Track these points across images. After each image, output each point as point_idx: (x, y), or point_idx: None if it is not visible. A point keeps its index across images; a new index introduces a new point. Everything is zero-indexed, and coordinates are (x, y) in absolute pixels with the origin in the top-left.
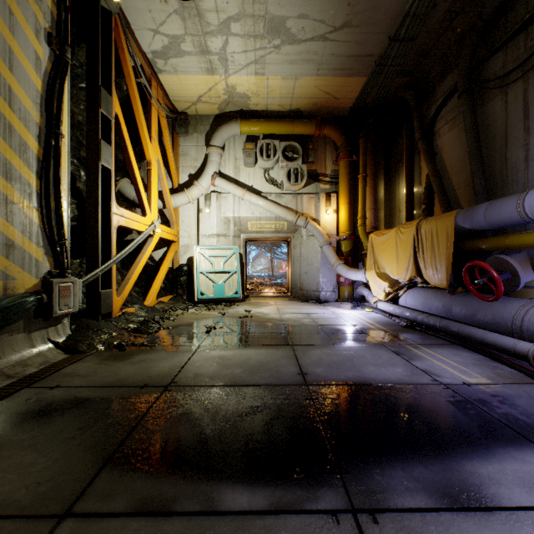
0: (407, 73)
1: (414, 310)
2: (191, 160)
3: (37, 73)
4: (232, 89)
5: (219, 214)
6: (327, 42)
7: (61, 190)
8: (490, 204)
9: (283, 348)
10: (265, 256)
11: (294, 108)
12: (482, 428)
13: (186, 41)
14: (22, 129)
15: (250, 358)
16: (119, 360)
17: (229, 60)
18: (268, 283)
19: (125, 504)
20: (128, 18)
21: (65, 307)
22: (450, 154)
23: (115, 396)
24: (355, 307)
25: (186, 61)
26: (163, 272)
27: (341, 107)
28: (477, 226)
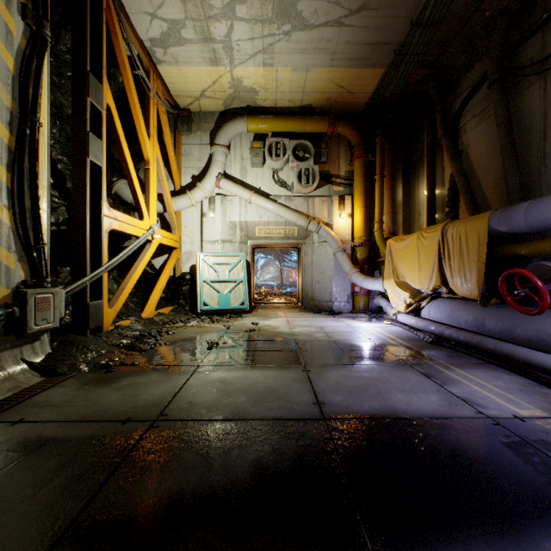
0: (429, 63)
1: (440, 324)
2: (194, 160)
3: (7, 50)
4: (238, 82)
5: (225, 218)
6: (342, 28)
7: (38, 187)
8: (531, 203)
9: (294, 369)
10: (274, 264)
11: (305, 103)
12: None
13: (187, 26)
14: None
15: (256, 382)
16: (103, 384)
17: (235, 49)
18: (277, 292)
19: None
20: None
21: (43, 322)
22: (478, 151)
23: (88, 435)
24: (371, 319)
25: (187, 50)
26: (164, 281)
27: (356, 102)
28: (516, 229)
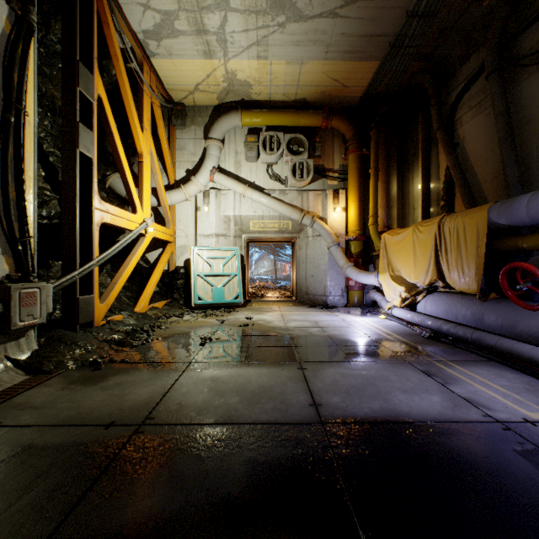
0: (424, 56)
1: (437, 319)
2: (188, 154)
3: None
4: (232, 76)
5: (219, 212)
6: (337, 19)
7: (23, 177)
8: (534, 194)
9: (289, 366)
10: (268, 258)
11: (299, 97)
12: None
13: (180, 18)
14: None
15: (250, 380)
16: (89, 383)
17: (229, 41)
18: (271, 286)
19: None
20: None
21: (28, 317)
22: (475, 144)
23: (67, 442)
24: (366, 313)
25: (181, 42)
26: (157, 275)
27: (350, 96)
28: (517, 221)
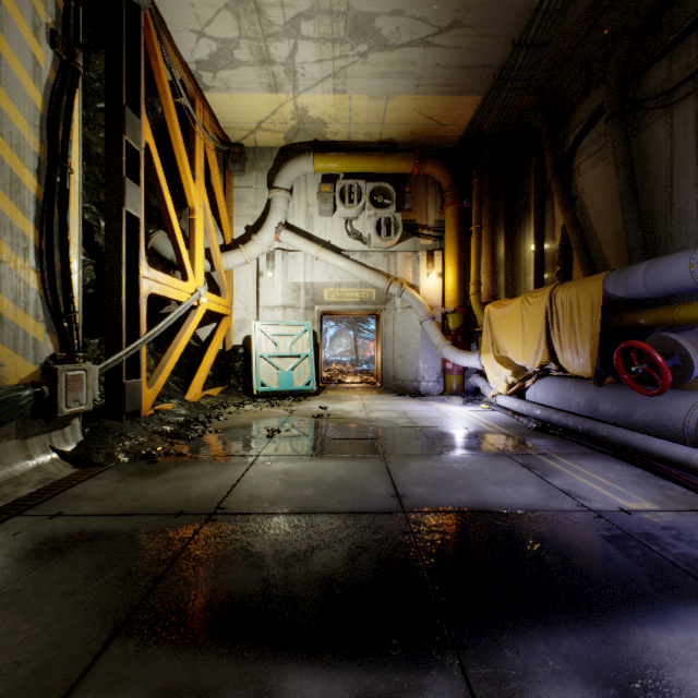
0: (536, 90)
1: (547, 407)
2: (248, 207)
3: (35, 85)
4: (303, 112)
5: (286, 278)
6: (430, 49)
7: (69, 245)
8: (651, 263)
9: (371, 459)
10: (347, 335)
11: (385, 137)
12: (654, 577)
13: (241, 47)
14: (15, 161)
15: (326, 473)
16: (148, 476)
17: (299, 73)
18: (350, 370)
19: (141, 697)
20: (164, 16)
21: (75, 404)
22: (595, 198)
23: (138, 529)
24: (466, 402)
25: (241, 74)
26: (211, 356)
27: (448, 136)
28: (634, 294)
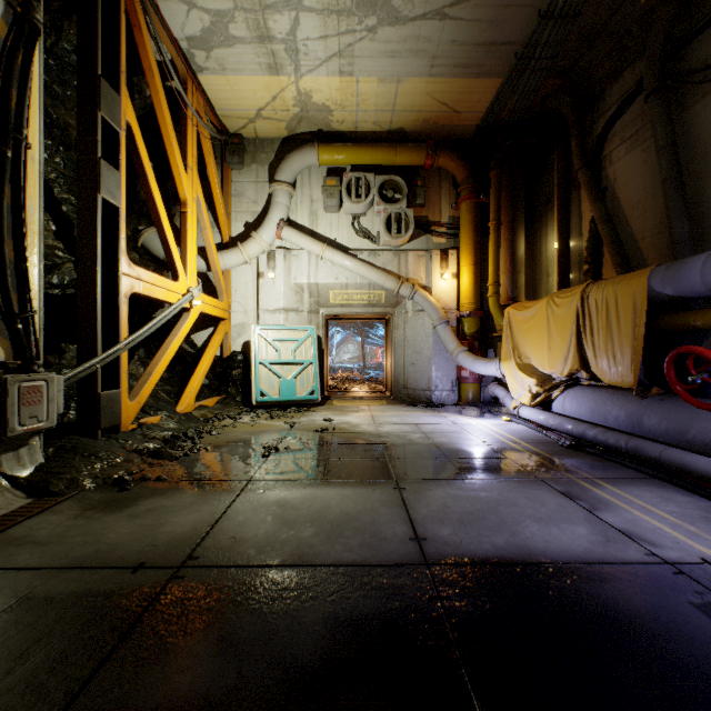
0: (562, 71)
1: (580, 421)
2: (248, 203)
3: None
4: (306, 98)
5: (288, 279)
6: (446, 22)
7: (24, 232)
8: None
9: (382, 486)
10: (354, 341)
11: (395, 127)
12: None
13: (236, 20)
14: None
15: (329, 505)
16: (113, 509)
17: (301, 51)
18: (358, 378)
19: None
20: None
21: (31, 420)
22: (629, 188)
23: (79, 592)
24: (484, 414)
25: (238, 53)
26: (207, 363)
27: (463, 125)
28: (688, 291)
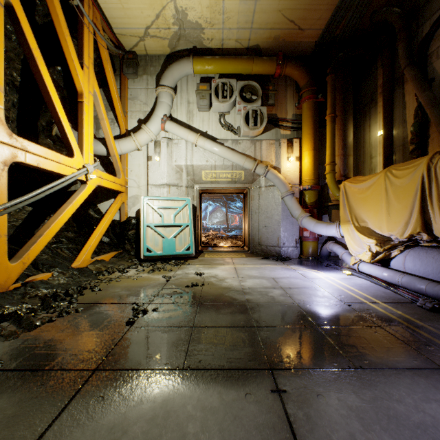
0: None
1: (434, 282)
2: (140, 104)
3: None
4: (182, 16)
5: (170, 161)
6: None
7: None
8: None
9: (256, 384)
10: (221, 210)
11: (252, 44)
12: None
13: None
14: None
15: None
16: None
17: None
18: (223, 235)
19: None
20: None
21: None
22: None
23: None
24: (325, 267)
25: None
26: (104, 226)
27: (305, 42)
28: None
